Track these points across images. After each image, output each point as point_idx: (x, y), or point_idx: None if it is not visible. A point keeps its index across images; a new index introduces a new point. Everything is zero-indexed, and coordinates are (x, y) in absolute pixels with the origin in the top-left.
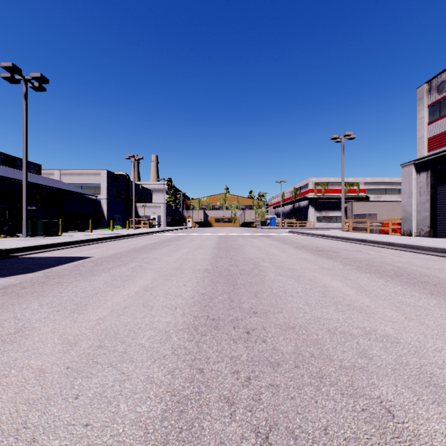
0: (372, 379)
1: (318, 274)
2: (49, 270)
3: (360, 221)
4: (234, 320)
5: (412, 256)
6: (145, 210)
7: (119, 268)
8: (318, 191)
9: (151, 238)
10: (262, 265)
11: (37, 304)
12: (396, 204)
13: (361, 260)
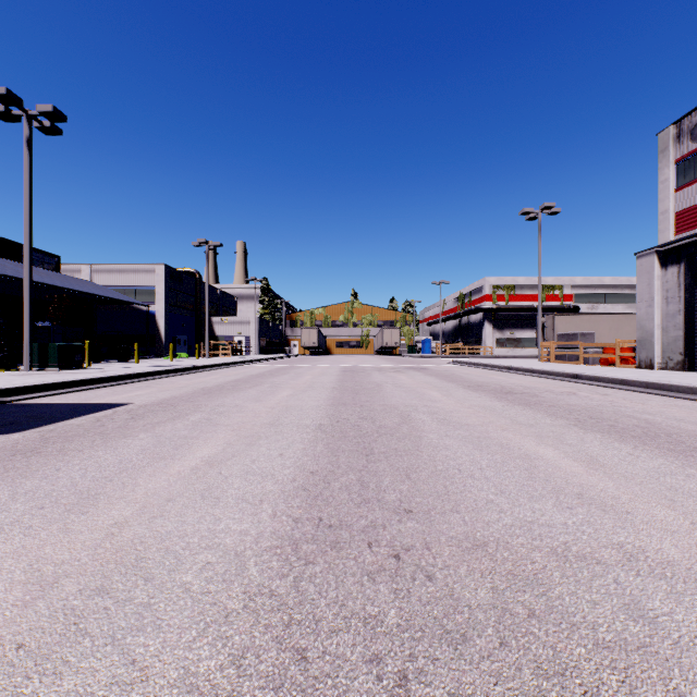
0: (673, 679)
1: (512, 434)
2: (50, 427)
3: (568, 346)
4: (369, 529)
5: (663, 403)
6: (226, 328)
7: (172, 424)
8: (498, 298)
9: (233, 373)
10: (414, 417)
11: (8, 494)
12: (624, 318)
13: (580, 409)
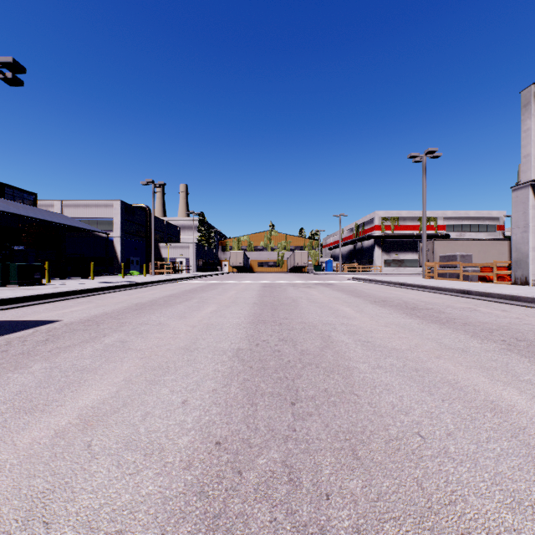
0: None
1: (450, 364)
2: None
3: (449, 265)
4: None
5: None
6: (171, 252)
7: (81, 348)
8: (386, 227)
9: (170, 288)
10: (336, 339)
11: None
12: (491, 243)
13: (496, 327)
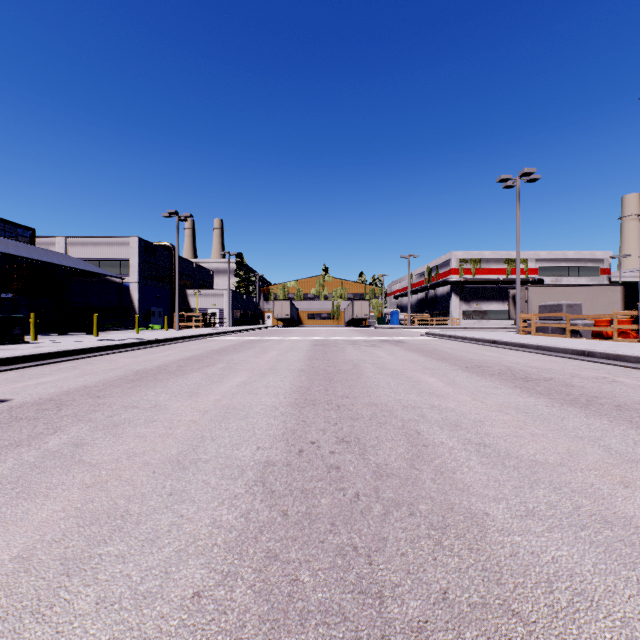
0: None
1: None
2: None
3: (552, 318)
4: None
5: None
6: (201, 301)
7: None
8: (465, 271)
9: (193, 347)
10: (430, 439)
11: None
12: (599, 290)
13: None
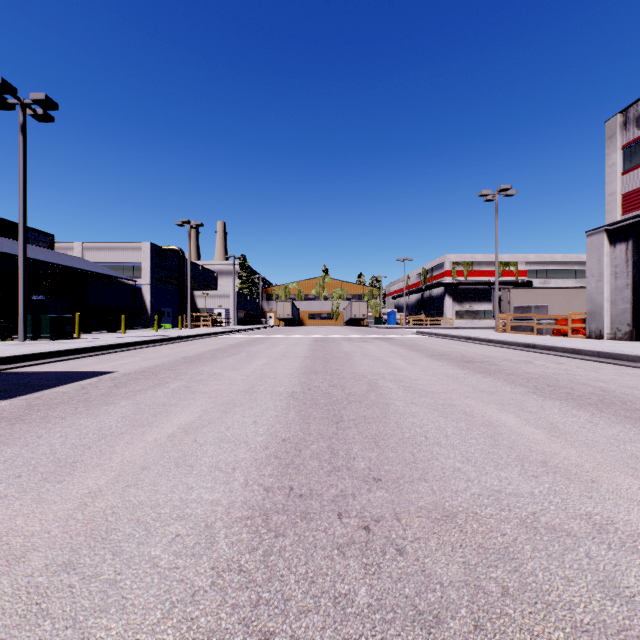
0: None
1: (474, 401)
2: (37, 395)
3: (523, 317)
4: (339, 498)
5: (614, 371)
6: (207, 302)
7: (152, 391)
8: (458, 273)
9: (213, 342)
10: (382, 385)
11: None
12: (574, 292)
13: (537, 377)
